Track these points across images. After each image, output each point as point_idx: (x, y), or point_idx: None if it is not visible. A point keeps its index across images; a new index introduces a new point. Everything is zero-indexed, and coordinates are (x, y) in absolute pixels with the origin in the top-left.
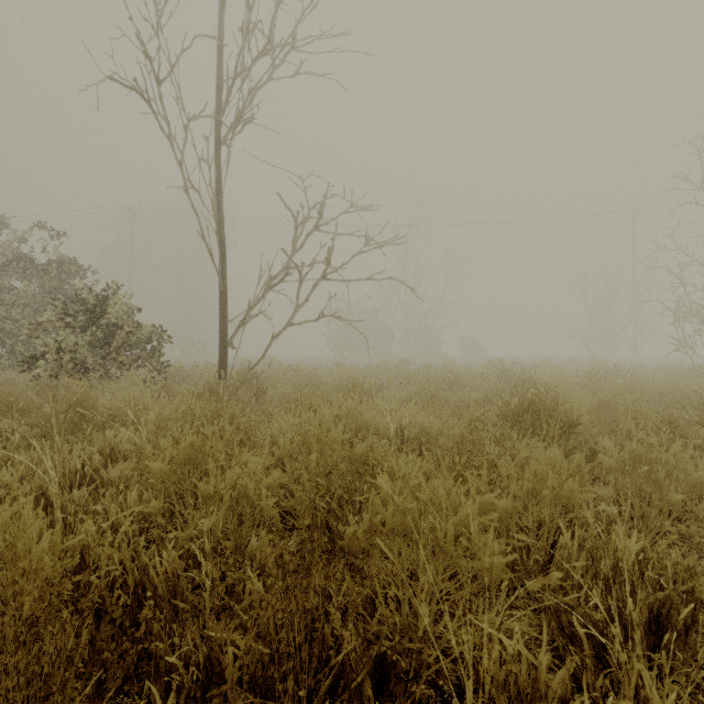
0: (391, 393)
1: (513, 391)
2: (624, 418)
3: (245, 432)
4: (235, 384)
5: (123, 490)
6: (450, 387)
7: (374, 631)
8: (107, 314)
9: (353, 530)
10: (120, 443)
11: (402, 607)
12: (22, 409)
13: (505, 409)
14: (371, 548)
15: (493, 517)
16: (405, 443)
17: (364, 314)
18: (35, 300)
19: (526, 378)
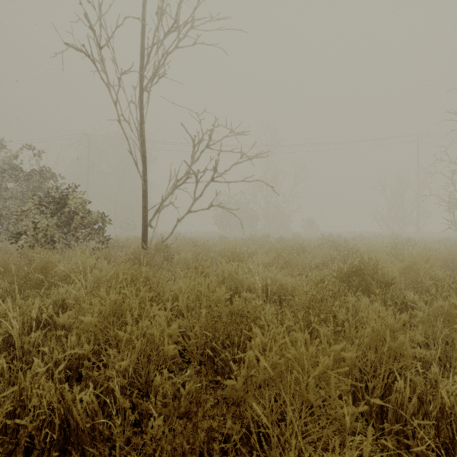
0: (258, 258)
1: (341, 257)
2: (424, 279)
3: (155, 291)
4: (153, 252)
5: (69, 331)
6: (298, 254)
7: (249, 456)
8: (68, 204)
9: (233, 384)
10: (70, 296)
11: (271, 443)
12: (7, 270)
13: (340, 273)
14: (247, 396)
15: (344, 370)
16: (268, 296)
17: (239, 204)
18: (23, 195)
19: (349, 248)
